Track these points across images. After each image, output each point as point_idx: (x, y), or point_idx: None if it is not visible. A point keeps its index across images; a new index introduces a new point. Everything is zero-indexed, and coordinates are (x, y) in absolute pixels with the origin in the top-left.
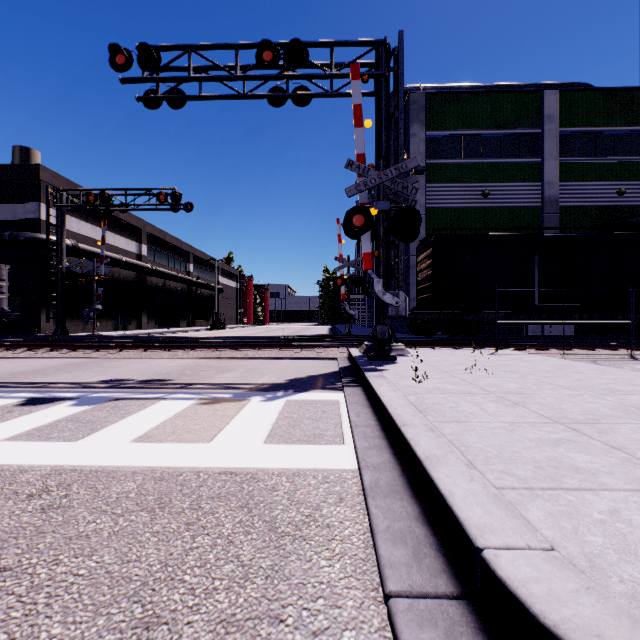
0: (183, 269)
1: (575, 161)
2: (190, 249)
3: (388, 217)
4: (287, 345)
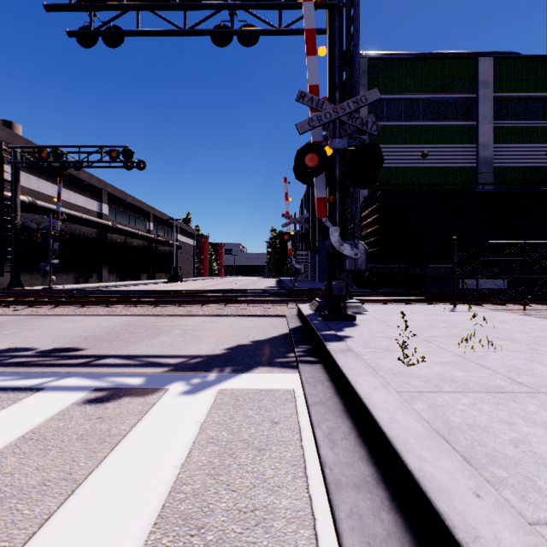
0: (143, 227)
1: (507, 124)
2: (150, 209)
3: (342, 162)
4: (233, 300)
